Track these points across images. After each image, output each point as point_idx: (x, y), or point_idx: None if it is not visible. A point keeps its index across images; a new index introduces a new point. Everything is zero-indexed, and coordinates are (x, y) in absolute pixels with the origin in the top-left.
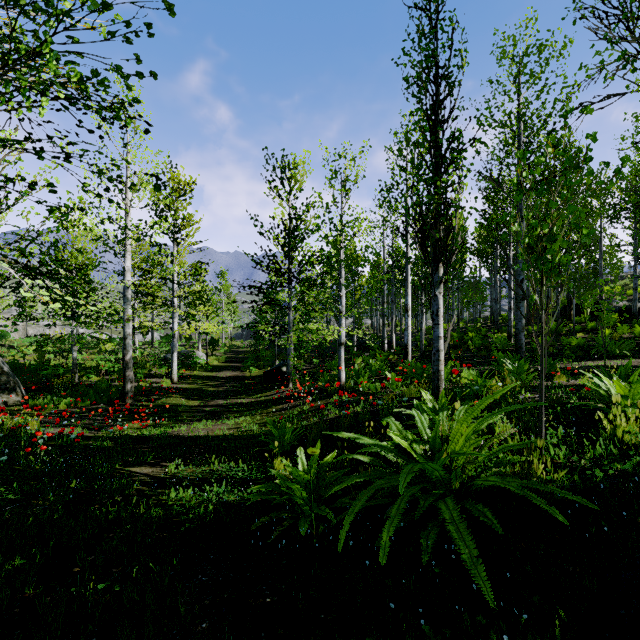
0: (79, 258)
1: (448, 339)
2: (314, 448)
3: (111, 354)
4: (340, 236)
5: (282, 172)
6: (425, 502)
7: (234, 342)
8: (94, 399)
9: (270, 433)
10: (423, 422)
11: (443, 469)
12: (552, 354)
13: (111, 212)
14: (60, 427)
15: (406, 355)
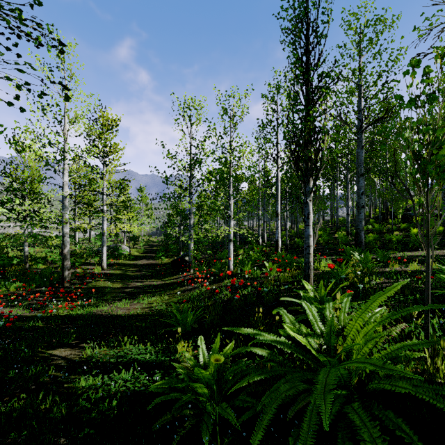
0: (25, 174)
1: (316, 237)
2: (218, 356)
3: (56, 248)
4: (230, 157)
5: (185, 112)
6: (331, 408)
7: (150, 238)
8: (39, 283)
9: (174, 316)
10: (314, 315)
11: (345, 370)
12: (380, 247)
13: (50, 138)
14: (7, 307)
15: (277, 248)
